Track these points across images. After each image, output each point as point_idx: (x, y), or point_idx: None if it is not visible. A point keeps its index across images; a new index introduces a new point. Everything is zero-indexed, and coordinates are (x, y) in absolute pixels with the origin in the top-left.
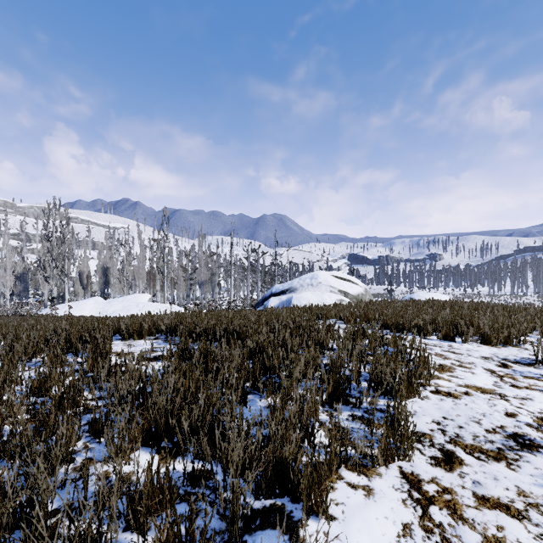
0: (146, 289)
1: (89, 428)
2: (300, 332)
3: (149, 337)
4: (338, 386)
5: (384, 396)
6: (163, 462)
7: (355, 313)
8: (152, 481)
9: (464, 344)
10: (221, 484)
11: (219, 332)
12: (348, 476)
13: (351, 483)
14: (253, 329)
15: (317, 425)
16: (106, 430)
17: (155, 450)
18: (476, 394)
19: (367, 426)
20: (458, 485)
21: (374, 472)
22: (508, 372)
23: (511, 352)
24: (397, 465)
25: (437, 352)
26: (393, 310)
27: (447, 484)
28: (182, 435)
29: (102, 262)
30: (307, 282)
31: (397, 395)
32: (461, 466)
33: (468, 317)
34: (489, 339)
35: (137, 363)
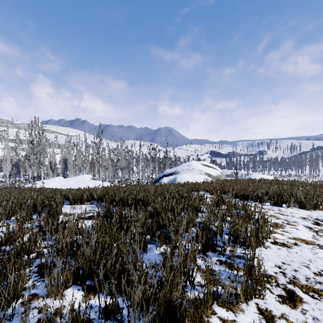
0: (89, 172)
1: (37, 270)
2: (182, 201)
3: (87, 202)
4: (208, 239)
5: (240, 246)
6: (86, 298)
7: (216, 188)
8: (73, 319)
9: (288, 208)
10: (126, 317)
11: (130, 200)
12: (219, 311)
13: (222, 317)
14: (152, 199)
15: (195, 268)
16: (45, 275)
17: (82, 288)
18: (302, 244)
19: (230, 269)
20: (302, 321)
21: (238, 308)
22: (321, 228)
23: (319, 214)
24: (254, 302)
25: (271, 214)
26: (240, 185)
27: (294, 319)
28: (98, 281)
29: (63, 156)
30: (186, 168)
31: (249, 246)
32: (302, 303)
33: (290, 191)
34: (304, 205)
35: (75, 222)
